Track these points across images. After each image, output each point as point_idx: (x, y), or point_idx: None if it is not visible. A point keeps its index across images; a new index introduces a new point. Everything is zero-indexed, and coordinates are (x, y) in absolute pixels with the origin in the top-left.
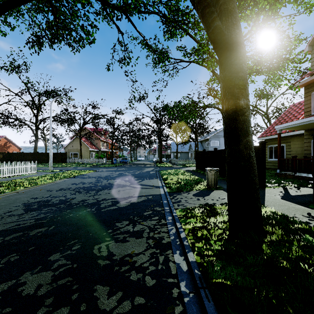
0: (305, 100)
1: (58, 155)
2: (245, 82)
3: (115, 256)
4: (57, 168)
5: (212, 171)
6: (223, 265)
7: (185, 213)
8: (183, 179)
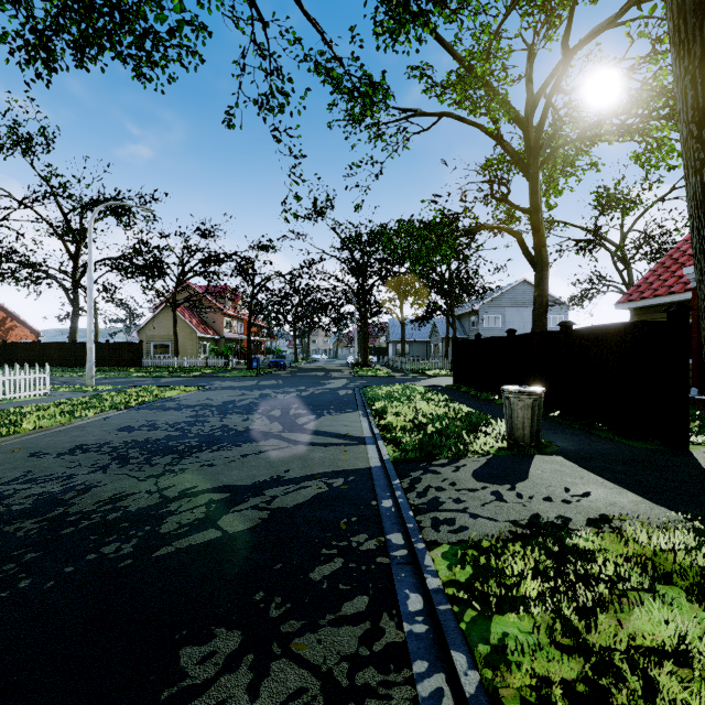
0: None
1: (121, 349)
2: None
3: None
4: (114, 379)
5: (526, 397)
6: None
7: (469, 570)
8: (429, 414)
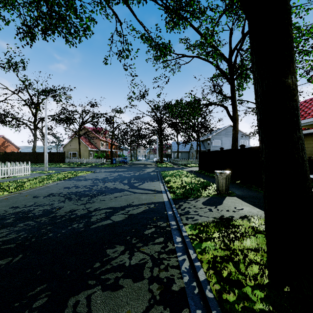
0: None
1: (56, 155)
2: (292, 52)
3: None
4: (54, 168)
5: (223, 174)
6: None
7: (197, 231)
8: (187, 182)
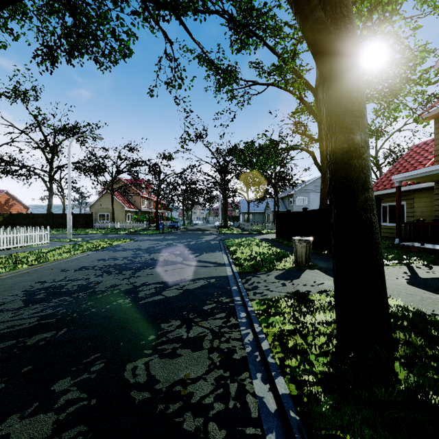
0: (436, 138)
1: (80, 218)
2: (362, 107)
3: (158, 383)
4: (79, 235)
5: (303, 242)
6: (335, 401)
7: (265, 306)
8: (259, 252)
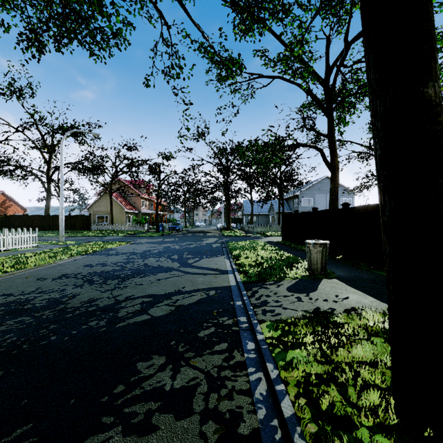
0: None
1: (78, 219)
2: (434, 46)
3: None
4: (74, 237)
5: (318, 246)
6: None
7: (279, 332)
8: (265, 257)
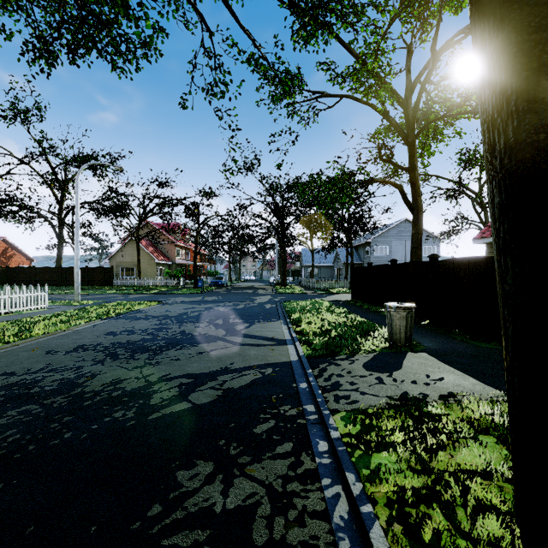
0: None
1: (97, 272)
2: None
3: None
4: (93, 296)
5: (402, 310)
6: None
7: (358, 427)
8: (332, 322)
